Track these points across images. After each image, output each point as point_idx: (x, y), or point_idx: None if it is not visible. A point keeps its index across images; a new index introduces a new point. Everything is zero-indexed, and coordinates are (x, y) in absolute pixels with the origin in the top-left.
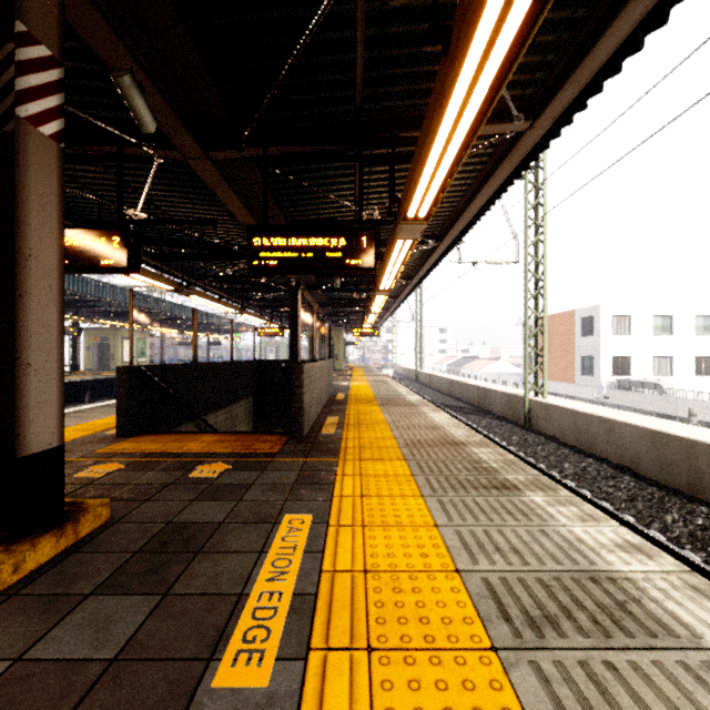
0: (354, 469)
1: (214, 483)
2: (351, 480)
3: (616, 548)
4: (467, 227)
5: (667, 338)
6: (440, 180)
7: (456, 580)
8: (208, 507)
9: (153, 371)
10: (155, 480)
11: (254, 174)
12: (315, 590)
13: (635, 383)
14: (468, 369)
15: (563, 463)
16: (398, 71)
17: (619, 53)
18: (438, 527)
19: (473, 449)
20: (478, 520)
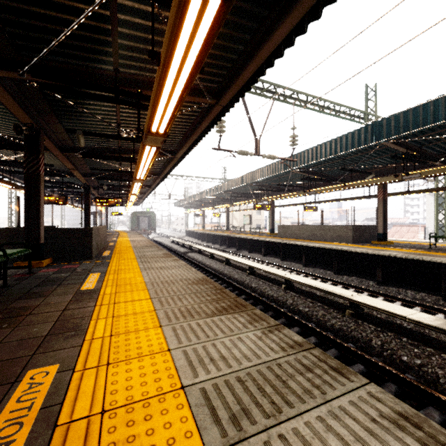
0: None
1: None
2: None
3: None
4: None
5: None
6: None
7: None
8: None
9: None
10: None
11: None
12: None
13: None
14: None
15: None
16: None
17: None
18: None
19: None
20: None
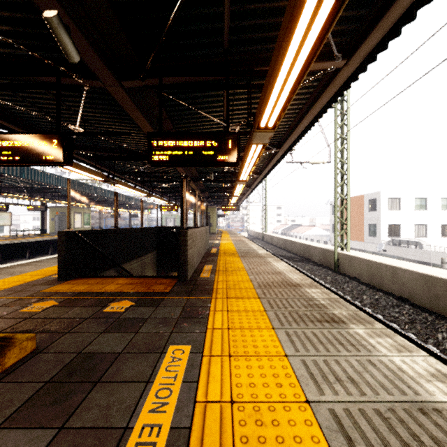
0: (223, 306)
1: (120, 317)
2: (220, 315)
3: (432, 378)
4: (298, 138)
5: (423, 213)
6: (285, 97)
7: (308, 412)
8: (112, 338)
9: (85, 234)
10: (78, 315)
11: (154, 100)
12: (189, 423)
13: (403, 241)
14: (295, 233)
15: (362, 295)
16: (254, 22)
17: (415, 5)
18: (288, 357)
19: (306, 290)
20: (318, 351)
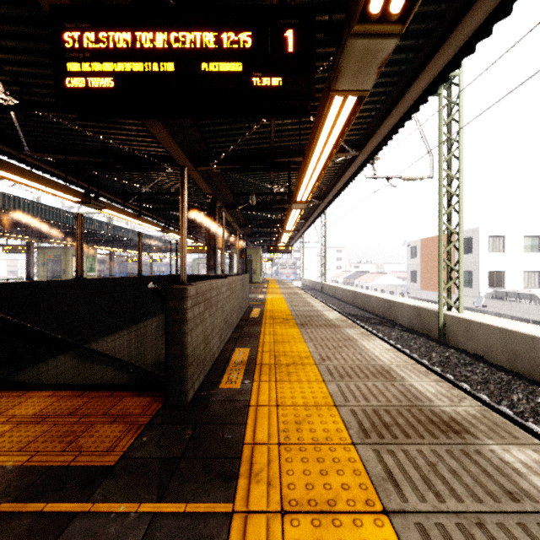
0: None
1: None
2: None
3: None
4: (397, 126)
5: (535, 256)
6: None
7: None
8: None
9: None
10: None
11: None
12: None
13: (511, 294)
14: (361, 281)
15: (509, 393)
16: None
17: None
18: None
19: (498, 452)
20: None
